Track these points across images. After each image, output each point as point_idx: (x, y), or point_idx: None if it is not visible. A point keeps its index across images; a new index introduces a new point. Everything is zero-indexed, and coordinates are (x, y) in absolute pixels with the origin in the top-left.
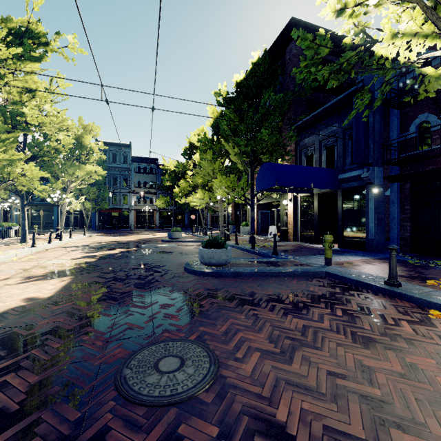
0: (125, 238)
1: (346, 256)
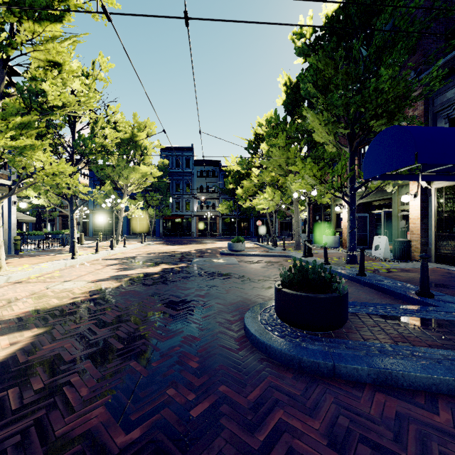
0: (180, 248)
1: None
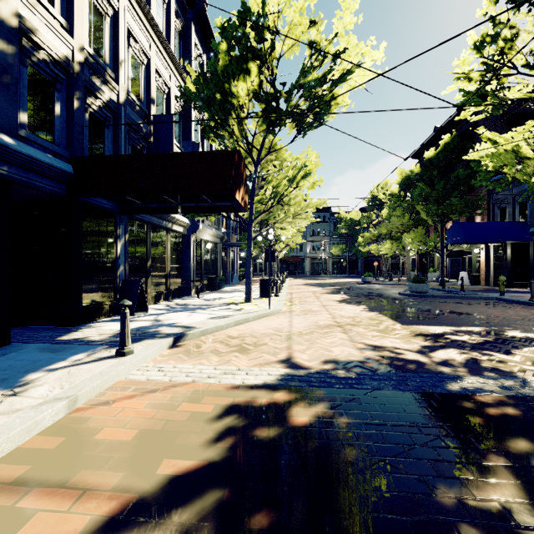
0: (321, 281)
1: (526, 294)
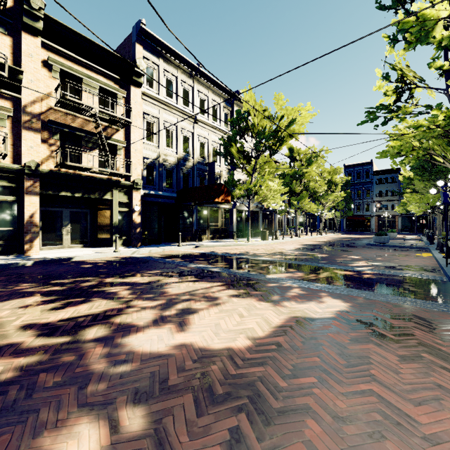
0: (357, 236)
1: None
